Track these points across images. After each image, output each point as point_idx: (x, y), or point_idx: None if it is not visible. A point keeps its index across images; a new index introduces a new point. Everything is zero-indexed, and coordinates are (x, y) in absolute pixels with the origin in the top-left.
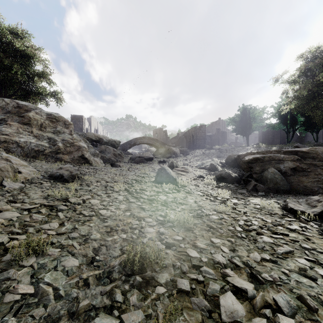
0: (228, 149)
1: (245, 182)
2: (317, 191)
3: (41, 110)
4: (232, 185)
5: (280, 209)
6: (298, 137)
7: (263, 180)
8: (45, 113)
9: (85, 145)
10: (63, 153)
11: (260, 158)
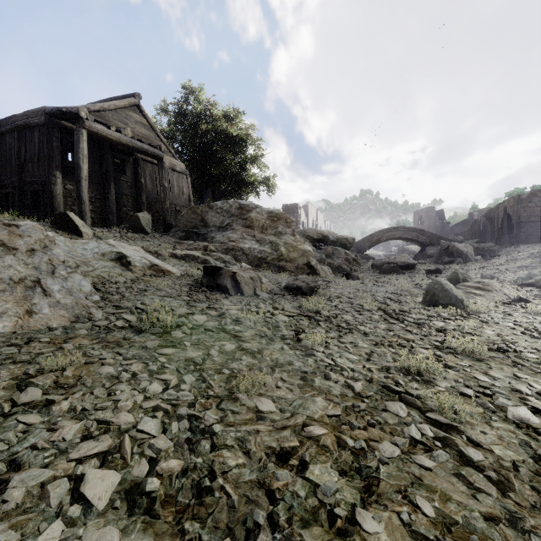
0: None
1: None
2: None
3: (262, 208)
4: None
5: None
6: None
7: None
8: (266, 211)
9: (310, 249)
10: (286, 260)
11: None
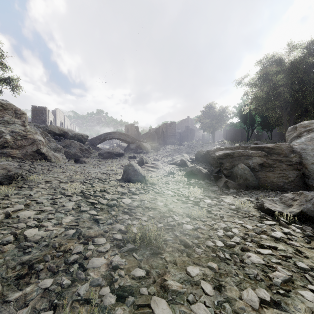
0: (196, 145)
1: (216, 179)
2: (282, 186)
3: None
4: (203, 182)
5: (256, 209)
6: (255, 135)
7: (233, 177)
8: None
9: (42, 138)
10: (12, 147)
11: (230, 153)
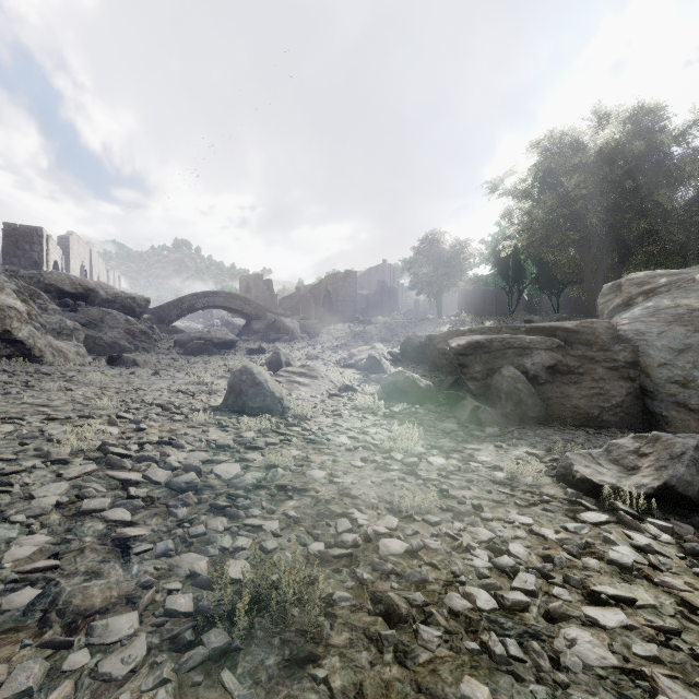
0: (402, 323)
1: (451, 402)
2: (598, 416)
3: None
4: (423, 410)
5: (553, 479)
6: (526, 304)
7: (490, 397)
8: None
9: (17, 303)
10: None
11: (484, 343)
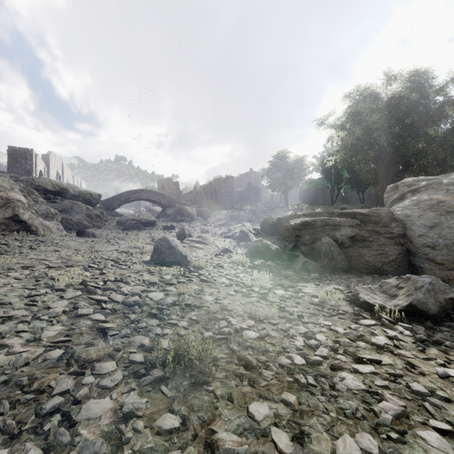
0: (263, 210)
1: (291, 259)
2: (381, 267)
3: None
4: (273, 264)
5: (347, 302)
6: (342, 197)
7: (314, 255)
8: None
9: (22, 198)
10: None
11: (311, 222)
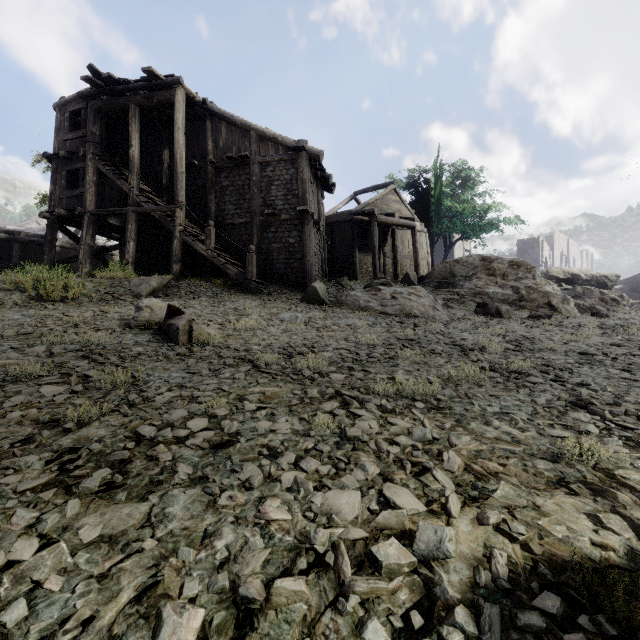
0: None
1: None
2: None
3: (502, 259)
4: None
5: None
6: None
7: None
8: (506, 261)
9: (551, 290)
10: (526, 300)
11: None
